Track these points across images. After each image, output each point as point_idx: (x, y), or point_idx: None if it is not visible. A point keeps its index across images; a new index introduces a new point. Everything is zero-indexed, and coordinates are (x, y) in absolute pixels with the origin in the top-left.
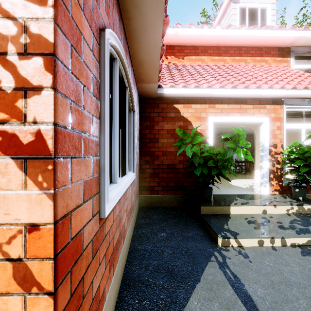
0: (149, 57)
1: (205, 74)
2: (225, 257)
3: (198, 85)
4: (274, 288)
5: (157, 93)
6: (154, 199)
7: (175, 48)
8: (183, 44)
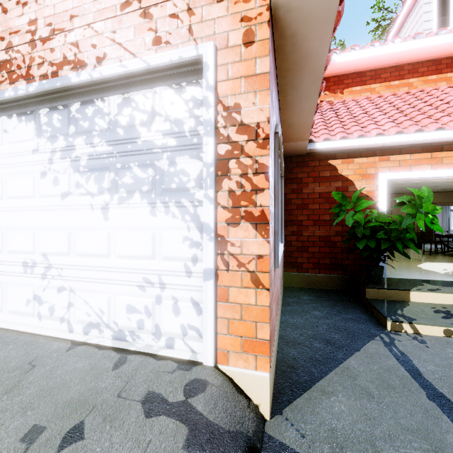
0: (301, 119)
1: (375, 114)
2: (394, 339)
3: (364, 134)
4: (450, 368)
5: (307, 149)
6: (303, 279)
7: (329, 81)
8: (342, 73)
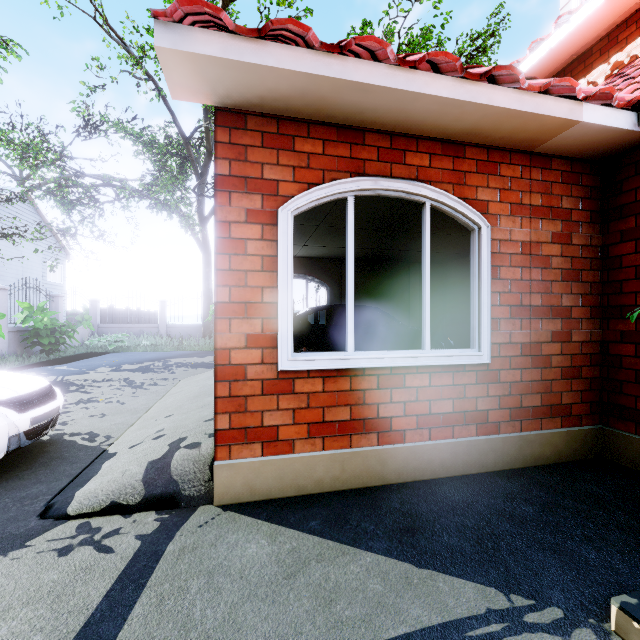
0: (468, 118)
1: None
2: (557, 634)
3: None
4: None
5: (639, 125)
6: None
7: None
8: None
